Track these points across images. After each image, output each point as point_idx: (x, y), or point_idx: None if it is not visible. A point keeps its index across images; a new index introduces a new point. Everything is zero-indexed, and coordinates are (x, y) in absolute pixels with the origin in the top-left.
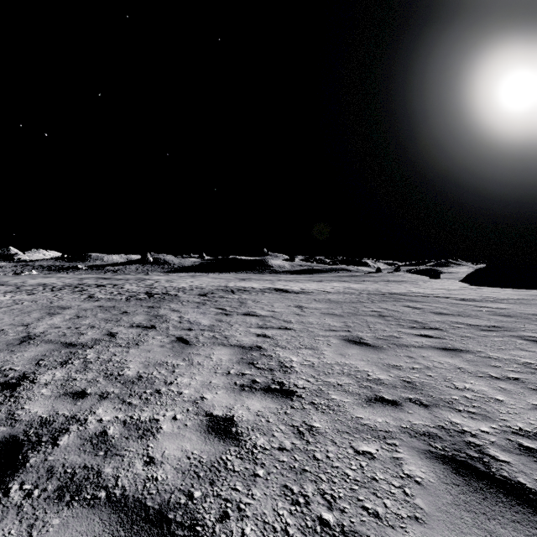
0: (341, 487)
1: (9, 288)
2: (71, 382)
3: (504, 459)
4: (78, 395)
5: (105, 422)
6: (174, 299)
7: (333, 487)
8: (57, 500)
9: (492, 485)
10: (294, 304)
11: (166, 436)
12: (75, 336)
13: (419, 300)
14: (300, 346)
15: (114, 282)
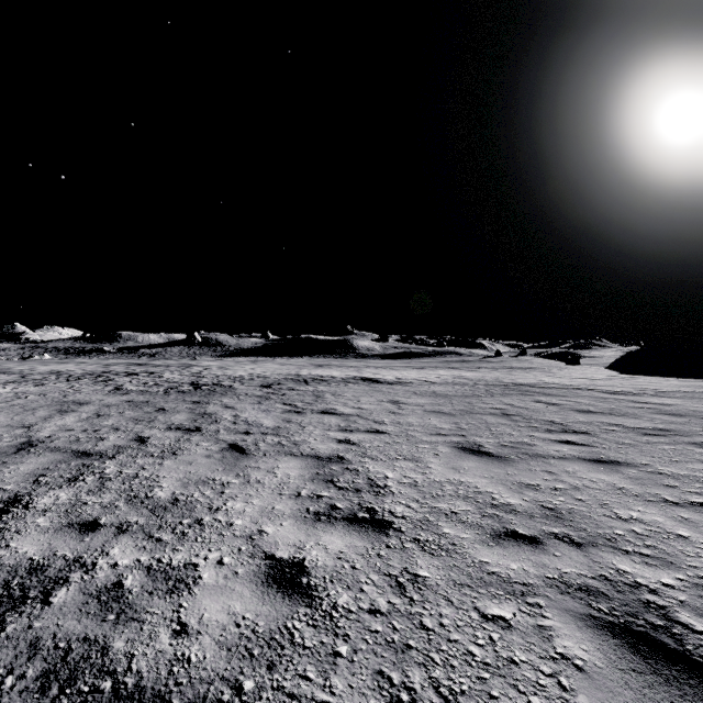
0: (463, 676)
1: (12, 377)
2: (80, 507)
3: None
4: (87, 527)
5: (121, 568)
6: (227, 392)
7: (452, 675)
8: (38, 694)
9: (692, 673)
10: (388, 399)
11: (207, 591)
12: (91, 441)
13: (555, 394)
14: (397, 456)
15: (150, 369)
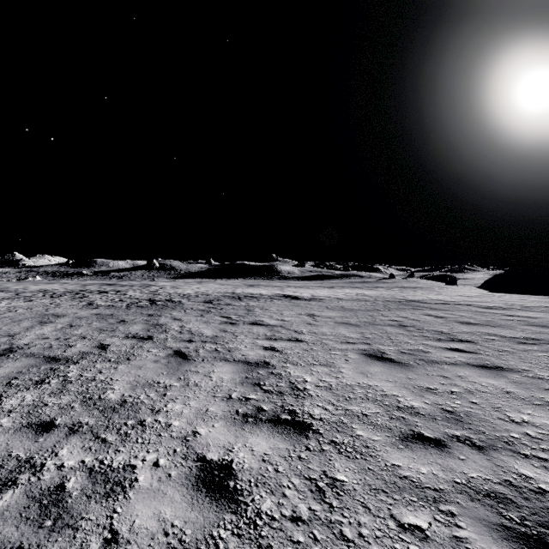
0: None
1: (8, 294)
2: (41, 408)
3: None
4: (43, 427)
5: (66, 469)
6: (177, 307)
7: None
8: None
9: None
10: (305, 313)
11: (141, 494)
12: (61, 348)
13: (440, 308)
14: (314, 362)
15: (118, 288)
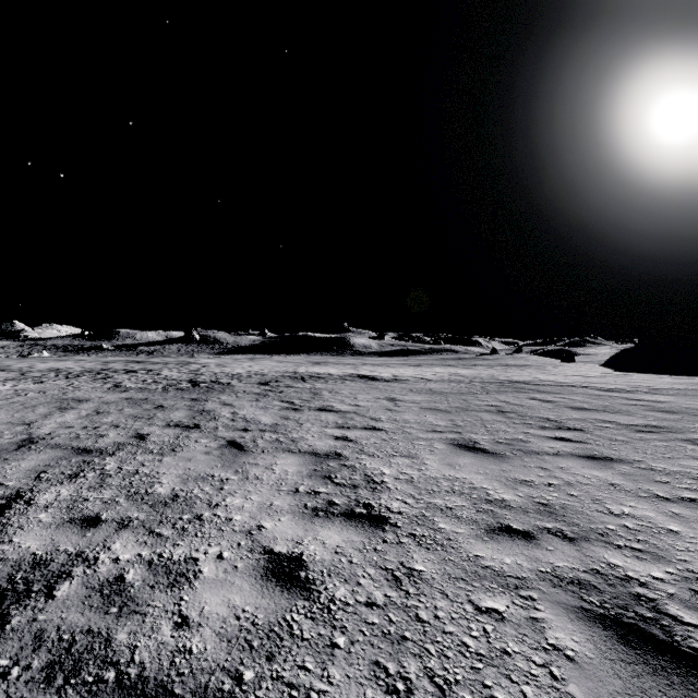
0: (457, 666)
1: (11, 374)
2: (81, 503)
3: (691, 621)
4: (89, 523)
5: (122, 562)
6: (225, 390)
7: (446, 666)
8: (44, 684)
9: (679, 663)
10: (385, 396)
11: (207, 584)
12: (91, 438)
13: (550, 391)
14: (394, 452)
15: (149, 366)
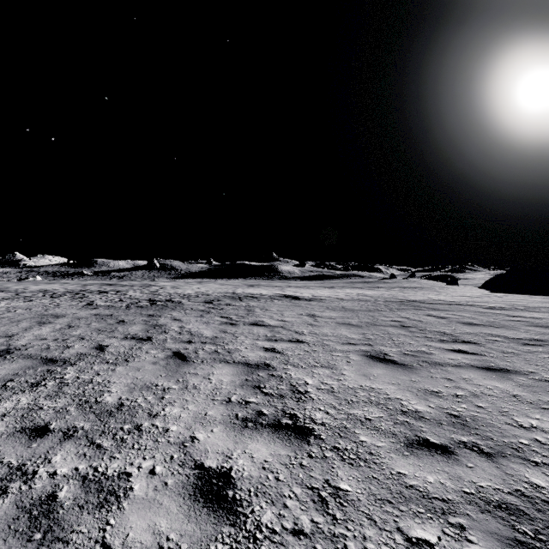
0: None
1: (8, 294)
2: (35, 412)
3: None
4: (37, 432)
5: (58, 477)
6: (177, 307)
7: None
8: None
9: None
10: (306, 313)
11: (135, 505)
12: (59, 349)
13: (442, 309)
14: (315, 363)
15: (118, 288)
